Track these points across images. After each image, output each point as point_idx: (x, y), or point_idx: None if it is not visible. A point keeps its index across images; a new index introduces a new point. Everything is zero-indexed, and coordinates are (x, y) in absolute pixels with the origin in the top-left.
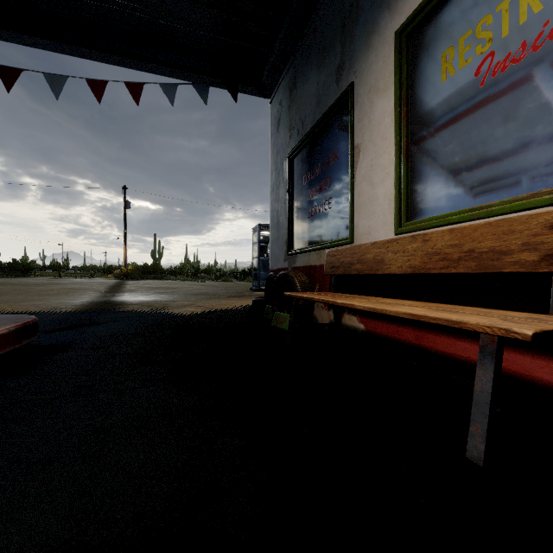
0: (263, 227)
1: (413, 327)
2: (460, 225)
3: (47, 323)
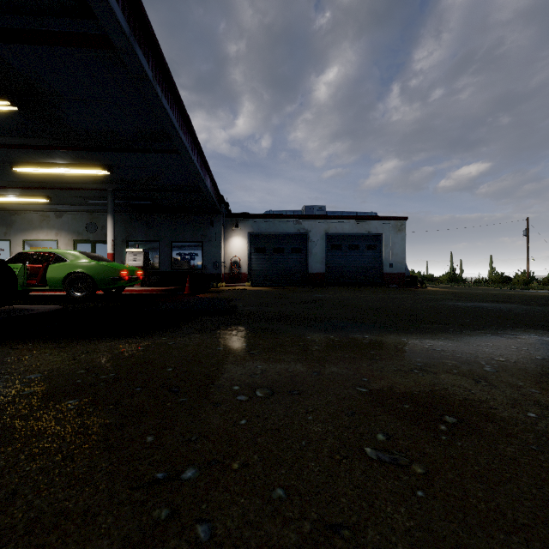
0: None
1: None
2: None
3: None
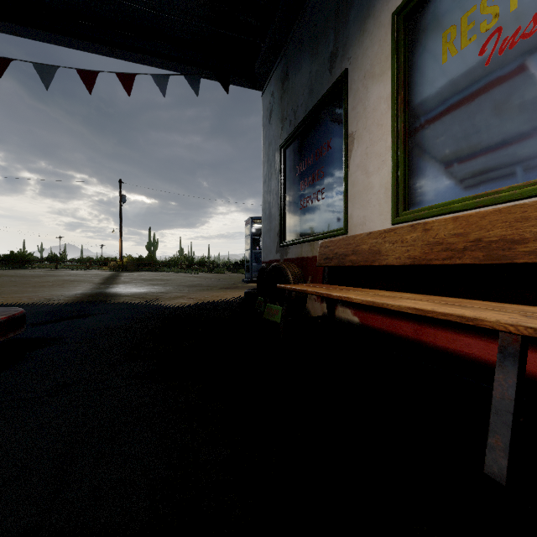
0: (256, 220)
1: (411, 320)
2: (463, 213)
3: (37, 315)
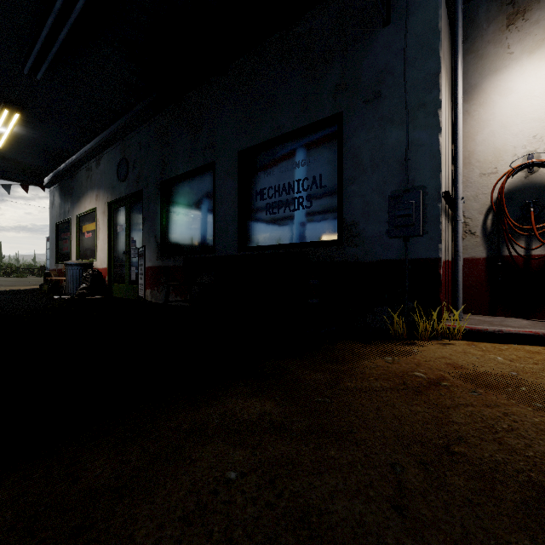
0: None
1: None
2: None
3: None
